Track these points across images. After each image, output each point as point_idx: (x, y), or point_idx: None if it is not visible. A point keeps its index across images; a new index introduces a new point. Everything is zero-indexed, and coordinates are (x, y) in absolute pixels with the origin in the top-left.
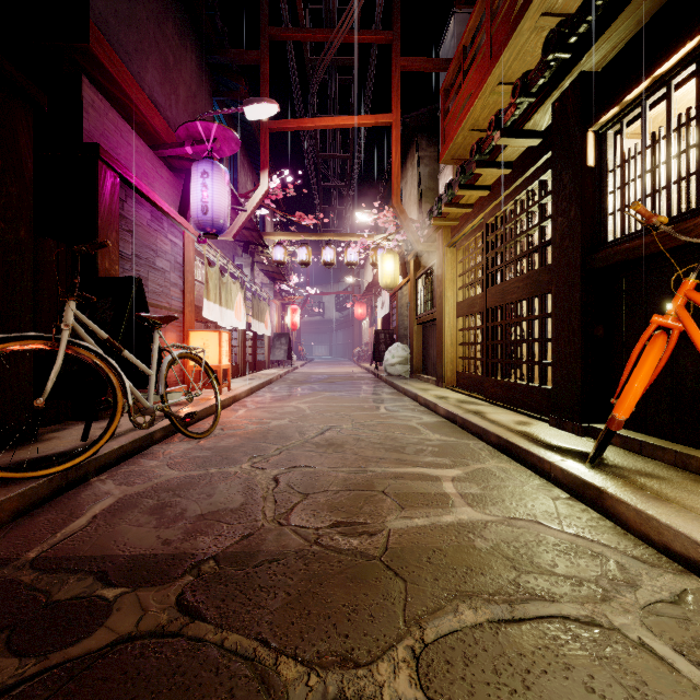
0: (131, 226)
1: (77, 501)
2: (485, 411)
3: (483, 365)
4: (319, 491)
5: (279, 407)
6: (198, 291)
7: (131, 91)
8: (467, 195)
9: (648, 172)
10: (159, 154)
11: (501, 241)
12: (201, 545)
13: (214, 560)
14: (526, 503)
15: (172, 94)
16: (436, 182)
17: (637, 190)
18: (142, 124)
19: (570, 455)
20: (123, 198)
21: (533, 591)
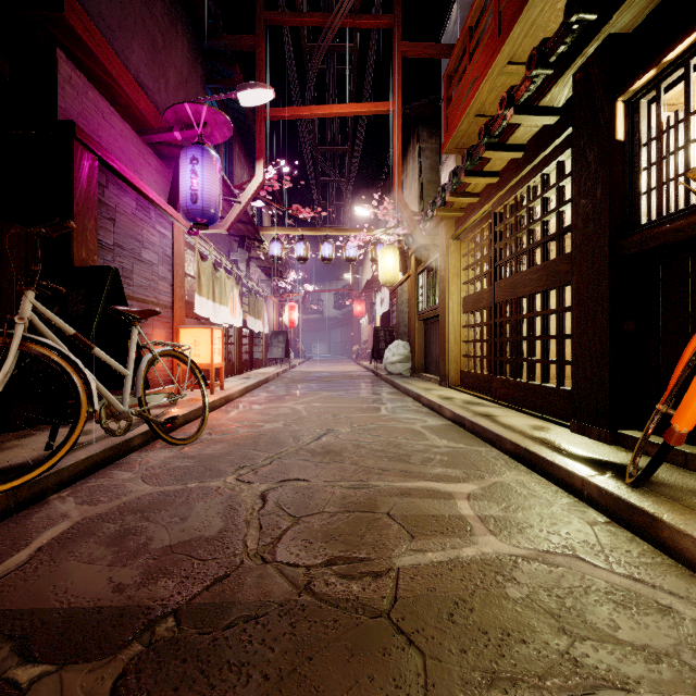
0: (113, 214)
1: (24, 526)
2: (495, 414)
3: (491, 364)
4: (313, 513)
5: (274, 408)
6: (190, 286)
7: (114, 69)
8: (473, 183)
9: (692, 142)
10: (146, 140)
11: (511, 230)
12: (162, 592)
13: (175, 617)
14: (560, 530)
15: (161, 77)
16: (438, 174)
17: (678, 164)
18: (127, 106)
19: (604, 469)
20: (103, 183)
21: (596, 671)
